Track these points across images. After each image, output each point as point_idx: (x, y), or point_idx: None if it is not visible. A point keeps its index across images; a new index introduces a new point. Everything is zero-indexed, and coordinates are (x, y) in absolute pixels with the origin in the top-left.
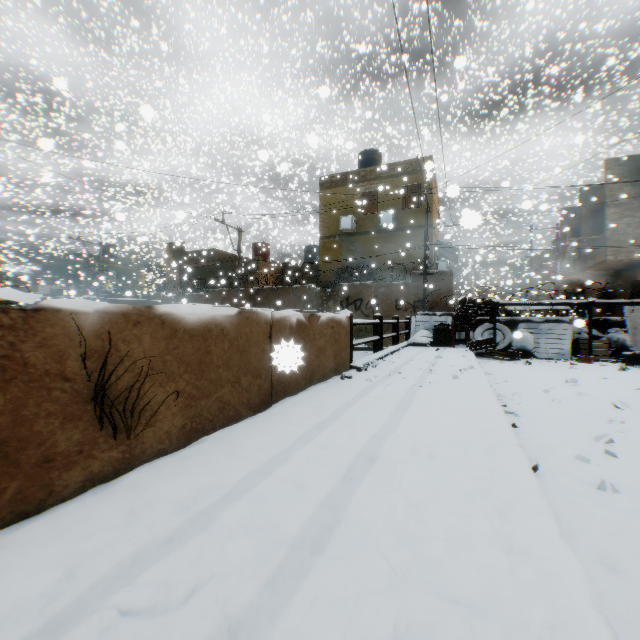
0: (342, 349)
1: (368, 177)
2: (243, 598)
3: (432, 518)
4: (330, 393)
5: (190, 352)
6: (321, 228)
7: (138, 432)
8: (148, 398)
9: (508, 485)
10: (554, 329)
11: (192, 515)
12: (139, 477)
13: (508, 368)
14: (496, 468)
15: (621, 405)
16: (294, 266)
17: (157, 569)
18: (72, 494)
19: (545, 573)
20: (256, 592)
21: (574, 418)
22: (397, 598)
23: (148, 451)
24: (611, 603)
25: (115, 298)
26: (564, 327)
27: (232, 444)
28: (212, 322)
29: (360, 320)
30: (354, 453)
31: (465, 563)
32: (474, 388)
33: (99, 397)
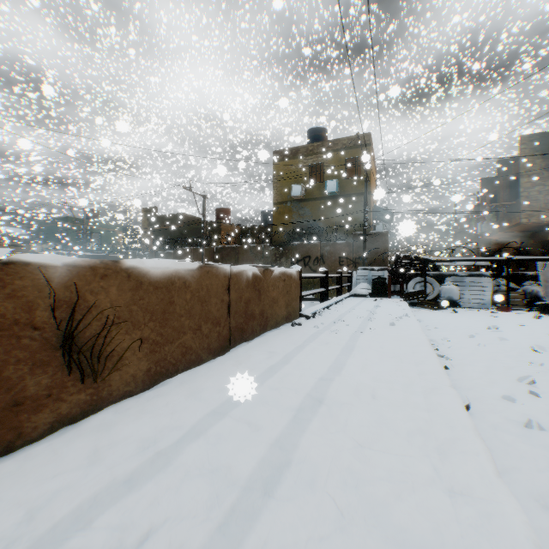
0: (293, 299)
1: (315, 151)
2: (195, 543)
3: (376, 458)
4: (282, 338)
5: (155, 302)
6: (275, 195)
7: (105, 376)
8: (115, 345)
9: (445, 425)
10: (477, 282)
11: (151, 455)
12: (105, 418)
13: (437, 316)
14: (433, 409)
15: (539, 349)
16: (251, 228)
17: (114, 512)
18: (41, 435)
19: (487, 515)
20: (208, 536)
21: (498, 361)
22: (345, 543)
23: (115, 393)
24: (547, 541)
25: (84, 253)
26: (485, 280)
27: (193, 386)
28: (175, 275)
29: (308, 274)
30: (303, 394)
31: (410, 505)
32: (409, 334)
33: (68, 344)
